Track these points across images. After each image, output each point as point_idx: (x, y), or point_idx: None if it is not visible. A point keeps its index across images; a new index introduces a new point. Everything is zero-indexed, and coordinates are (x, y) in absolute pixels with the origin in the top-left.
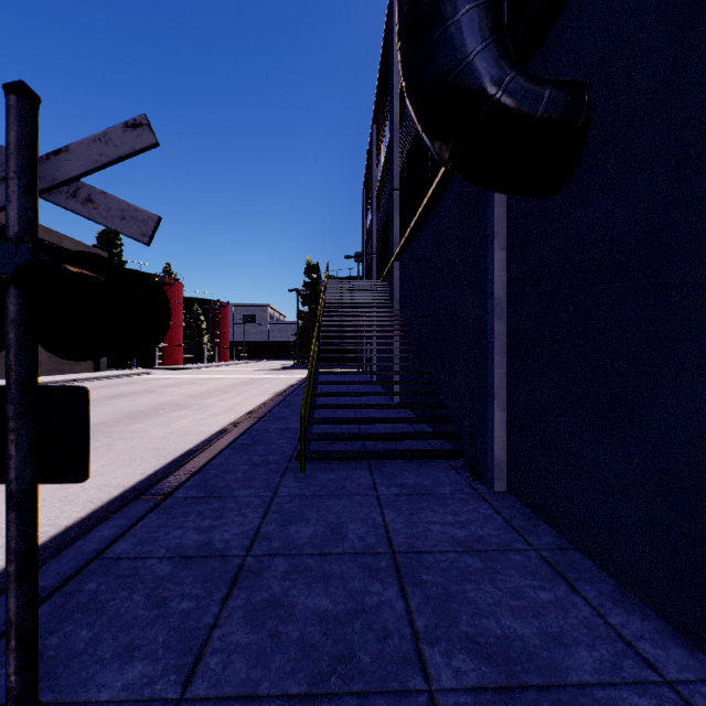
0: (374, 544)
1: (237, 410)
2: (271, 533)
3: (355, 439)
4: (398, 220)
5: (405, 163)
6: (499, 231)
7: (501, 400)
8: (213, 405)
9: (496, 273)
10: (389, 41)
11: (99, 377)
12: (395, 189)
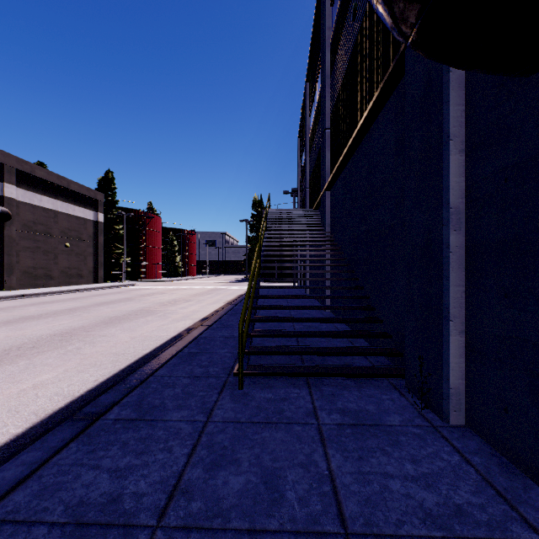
0: (319, 514)
1: (194, 317)
2: (194, 484)
3: (293, 353)
4: (329, 154)
5: (336, 103)
6: (456, 131)
7: (458, 322)
8: (175, 312)
9: (453, 178)
10: (321, 2)
11: (96, 288)
12: (326, 128)
